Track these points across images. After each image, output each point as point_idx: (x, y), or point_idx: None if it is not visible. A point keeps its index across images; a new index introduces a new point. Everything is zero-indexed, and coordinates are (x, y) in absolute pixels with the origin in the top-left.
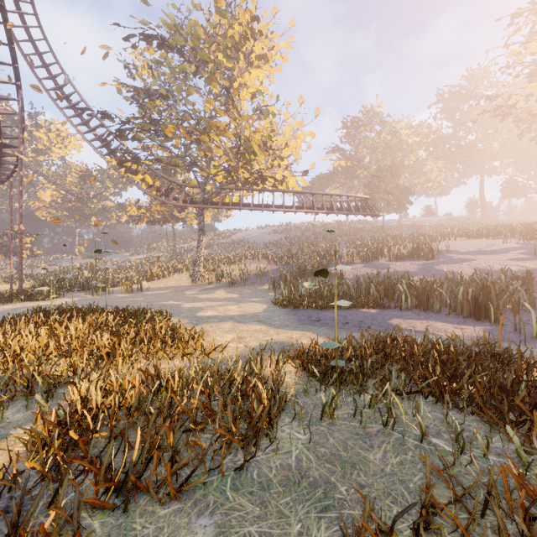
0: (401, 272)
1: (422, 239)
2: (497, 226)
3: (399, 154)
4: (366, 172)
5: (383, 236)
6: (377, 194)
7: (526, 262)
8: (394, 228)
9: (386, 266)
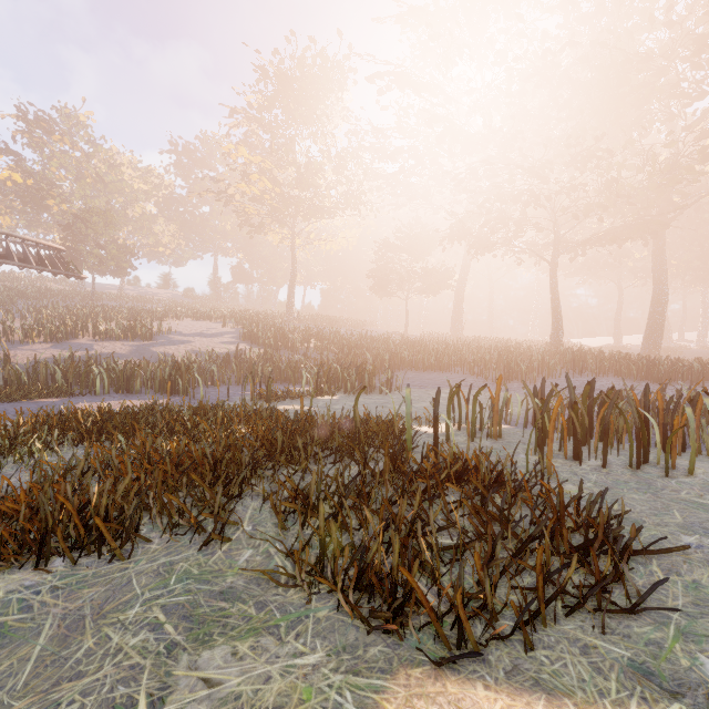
0: (108, 354)
1: (146, 316)
2: (223, 310)
3: (120, 198)
4: (65, 206)
5: (91, 306)
6: (82, 244)
7: (233, 345)
8: (113, 297)
9: (88, 347)
